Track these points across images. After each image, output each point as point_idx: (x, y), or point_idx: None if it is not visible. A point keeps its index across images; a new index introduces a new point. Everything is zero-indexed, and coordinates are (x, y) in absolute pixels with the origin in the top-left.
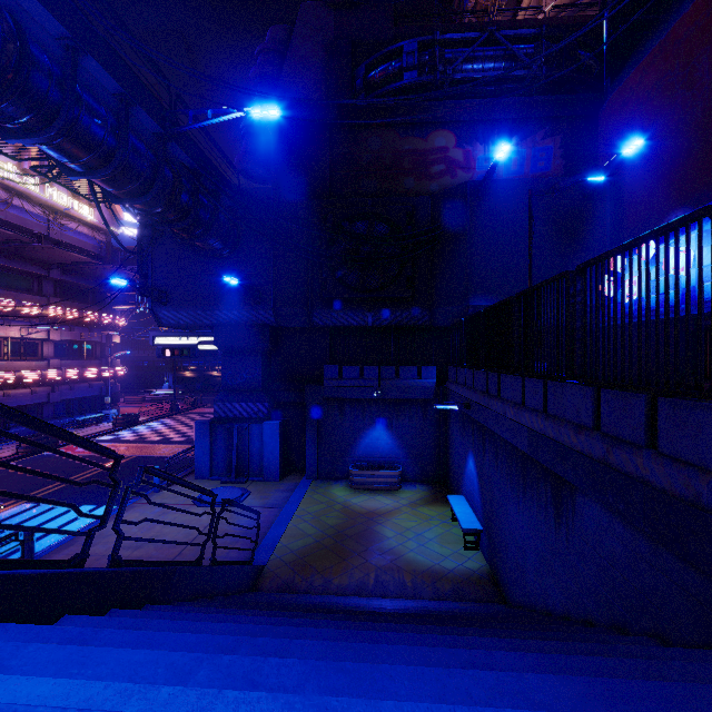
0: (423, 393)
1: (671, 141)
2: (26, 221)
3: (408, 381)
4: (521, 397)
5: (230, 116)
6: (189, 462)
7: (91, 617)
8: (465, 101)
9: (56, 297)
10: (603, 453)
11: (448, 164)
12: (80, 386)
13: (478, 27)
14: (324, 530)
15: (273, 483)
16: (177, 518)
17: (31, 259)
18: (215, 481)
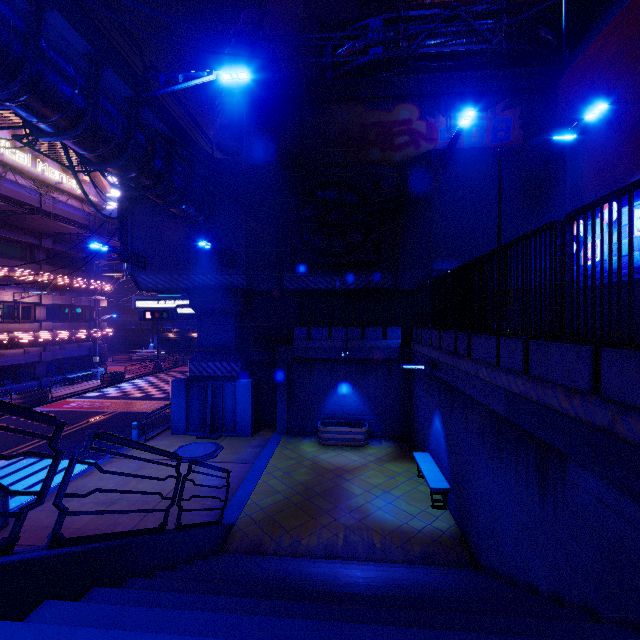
0: (388, 353)
1: (634, 106)
2: (19, 194)
3: (374, 341)
4: (495, 357)
5: (201, 80)
6: (167, 418)
7: (6, 624)
8: (428, 76)
9: (47, 264)
10: (607, 421)
11: (412, 135)
12: (70, 346)
13: (440, 6)
14: (293, 486)
15: (245, 438)
16: (152, 474)
17: (24, 229)
18: (190, 436)
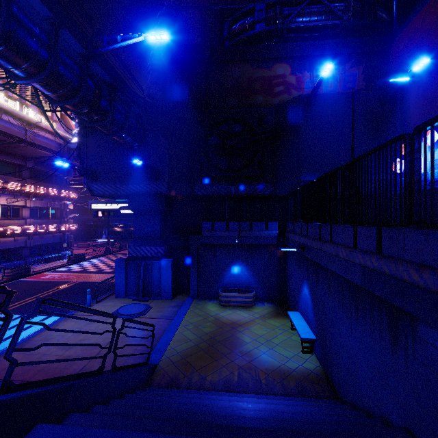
0: (269, 240)
1: None
2: (11, 130)
3: (259, 232)
4: (352, 241)
5: (133, 40)
6: (112, 286)
7: None
8: (297, 43)
9: (31, 179)
10: None
11: (286, 86)
12: (47, 236)
13: None
14: (201, 336)
15: (167, 301)
16: (100, 326)
17: (14, 154)
18: (128, 299)
